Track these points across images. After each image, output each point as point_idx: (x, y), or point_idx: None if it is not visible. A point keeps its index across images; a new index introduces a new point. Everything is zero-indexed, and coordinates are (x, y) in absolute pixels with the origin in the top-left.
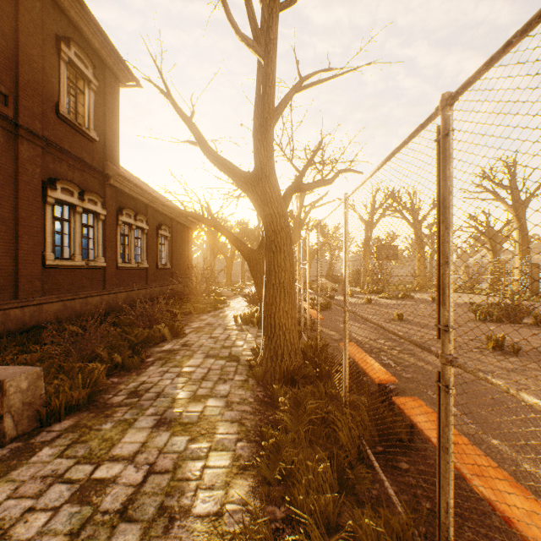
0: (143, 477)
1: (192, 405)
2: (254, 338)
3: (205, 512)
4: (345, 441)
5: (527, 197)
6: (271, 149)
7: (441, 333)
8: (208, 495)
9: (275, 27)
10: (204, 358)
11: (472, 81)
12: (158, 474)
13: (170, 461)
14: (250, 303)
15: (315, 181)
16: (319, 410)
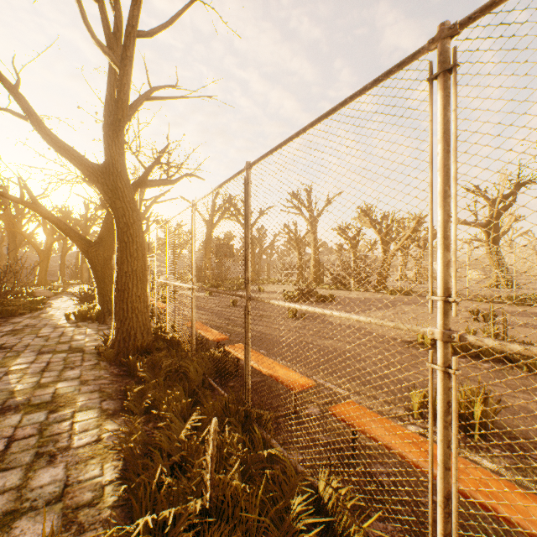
0: (5, 446)
1: (40, 391)
2: (97, 331)
3: (85, 443)
4: (194, 378)
5: (318, 215)
6: (123, 147)
7: (246, 285)
8: (84, 435)
9: (133, 48)
10: (38, 355)
11: (258, 162)
12: (23, 439)
13: (32, 430)
14: (82, 302)
15: (162, 180)
16: (173, 366)
